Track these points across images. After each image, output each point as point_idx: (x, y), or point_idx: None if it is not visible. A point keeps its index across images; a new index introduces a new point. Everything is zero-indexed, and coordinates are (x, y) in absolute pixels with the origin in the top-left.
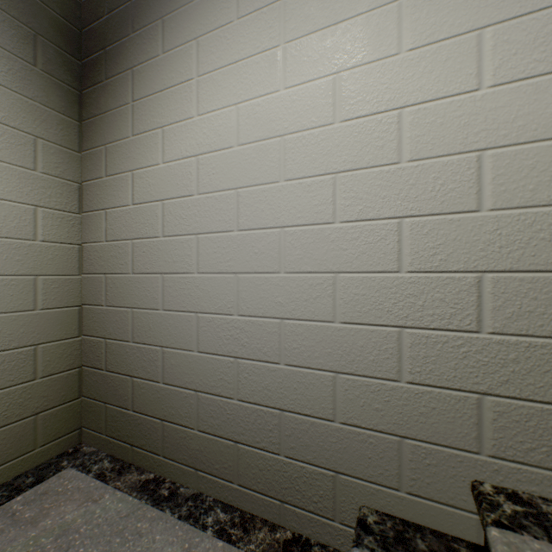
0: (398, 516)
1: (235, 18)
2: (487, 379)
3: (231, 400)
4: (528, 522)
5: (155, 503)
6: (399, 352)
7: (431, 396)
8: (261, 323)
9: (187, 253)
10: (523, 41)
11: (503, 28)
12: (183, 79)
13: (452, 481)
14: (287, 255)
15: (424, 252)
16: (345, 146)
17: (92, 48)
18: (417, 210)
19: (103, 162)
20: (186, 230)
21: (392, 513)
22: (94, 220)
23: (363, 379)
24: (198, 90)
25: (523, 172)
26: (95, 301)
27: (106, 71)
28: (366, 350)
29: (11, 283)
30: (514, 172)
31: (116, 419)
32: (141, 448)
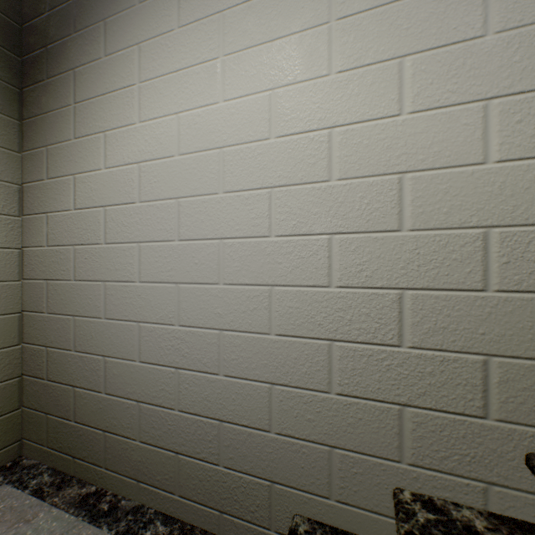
0: (329, 523)
1: (176, 27)
2: (407, 391)
3: (172, 411)
4: (437, 531)
5: (93, 519)
6: (330, 364)
7: (358, 407)
8: (201, 333)
9: (129, 261)
10: (439, 72)
11: (421, 58)
12: (125, 84)
13: (376, 489)
14: (226, 267)
15: (352, 268)
16: (280, 161)
17: (33, 45)
18: (346, 228)
19: (44, 164)
20: (128, 238)
21: (323, 521)
22: (35, 223)
23: (297, 391)
24: (140, 97)
25: (438, 196)
26: (36, 308)
27: (47, 69)
28: (300, 362)
29: None
30: (430, 196)
31: (57, 430)
32: (83, 459)
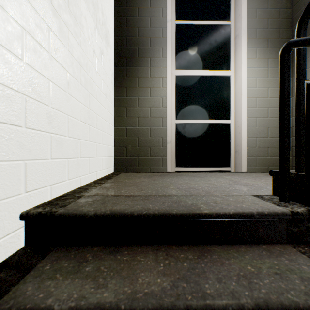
0: None
1: None
2: None
3: None
4: None
5: None
6: None
7: None
8: None
9: None
10: None
11: None
12: None
13: None
14: None
15: None
16: None
17: None
18: None
19: None
20: None
21: None
22: None
23: None
24: None
25: None
26: None
27: None
28: None
29: (274, 119)
30: None
31: None
32: None
